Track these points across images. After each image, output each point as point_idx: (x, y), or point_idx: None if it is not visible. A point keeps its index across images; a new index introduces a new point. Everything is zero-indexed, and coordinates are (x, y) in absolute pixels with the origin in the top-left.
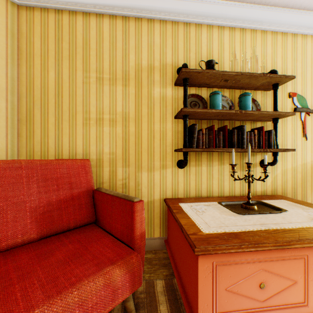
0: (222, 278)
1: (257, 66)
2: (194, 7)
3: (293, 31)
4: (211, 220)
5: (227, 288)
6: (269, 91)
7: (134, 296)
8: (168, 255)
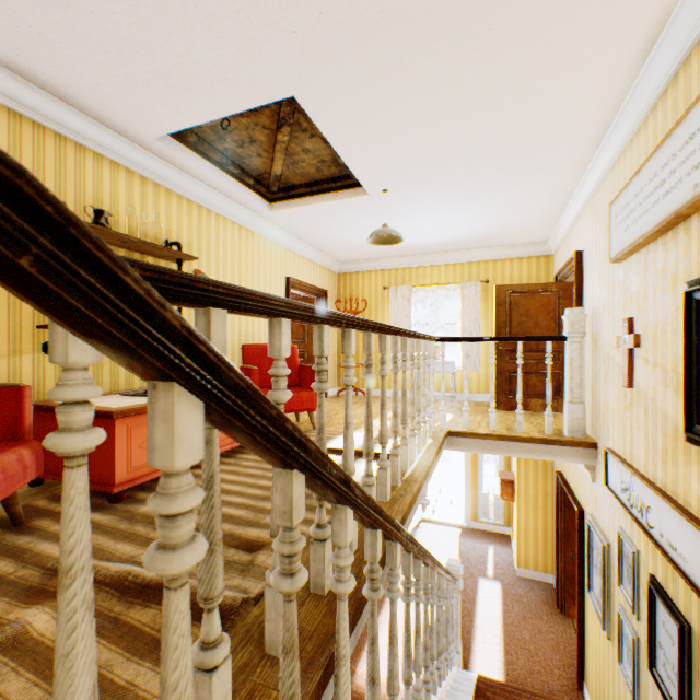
0: (137, 438)
1: (161, 230)
2: (76, 122)
3: (200, 202)
4: (118, 403)
5: (141, 446)
6: (175, 263)
7: (8, 519)
8: (43, 477)
